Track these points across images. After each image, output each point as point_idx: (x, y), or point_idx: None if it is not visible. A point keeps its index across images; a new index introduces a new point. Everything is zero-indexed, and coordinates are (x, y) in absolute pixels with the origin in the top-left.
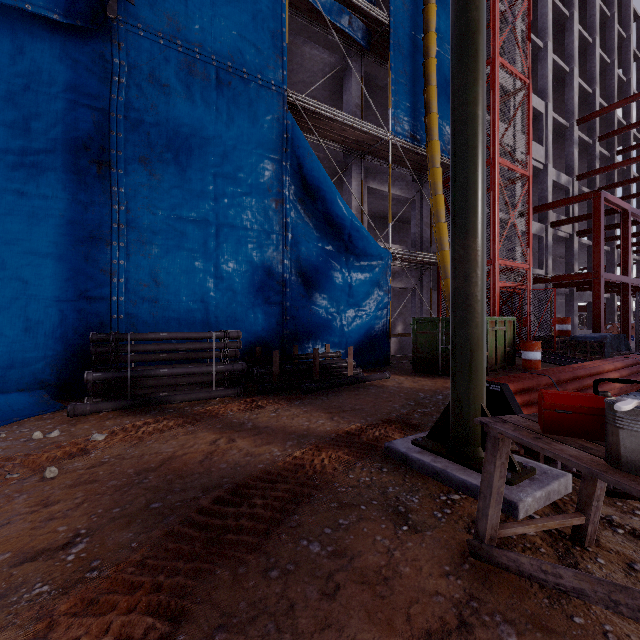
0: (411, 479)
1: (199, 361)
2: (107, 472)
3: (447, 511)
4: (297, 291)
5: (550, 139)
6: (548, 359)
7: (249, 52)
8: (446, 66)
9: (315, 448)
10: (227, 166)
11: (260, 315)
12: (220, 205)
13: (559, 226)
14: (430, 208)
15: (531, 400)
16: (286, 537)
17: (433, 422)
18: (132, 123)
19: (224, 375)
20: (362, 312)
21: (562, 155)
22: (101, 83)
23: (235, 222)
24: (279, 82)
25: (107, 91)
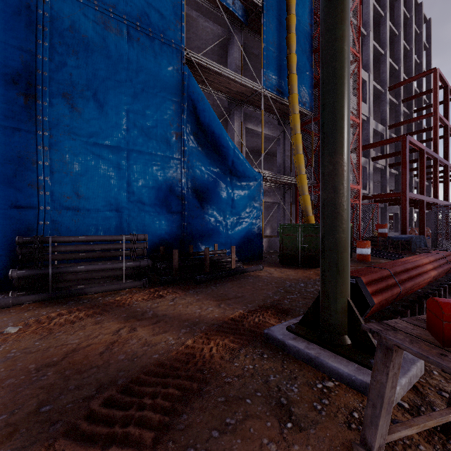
0: (289, 365)
1: (113, 258)
2: (8, 369)
3: (325, 402)
4: (192, 203)
5: (371, 99)
6: (374, 253)
7: (155, 16)
8: (302, 41)
9: (205, 336)
10: (137, 104)
11: (163, 222)
12: (131, 135)
13: (377, 160)
14: (290, 144)
15: (378, 289)
16: (173, 445)
17: (300, 307)
18: (56, 65)
19: (133, 270)
20: (242, 219)
21: (378, 112)
22: (28, 29)
23: (143, 149)
24: (178, 42)
25: (34, 37)
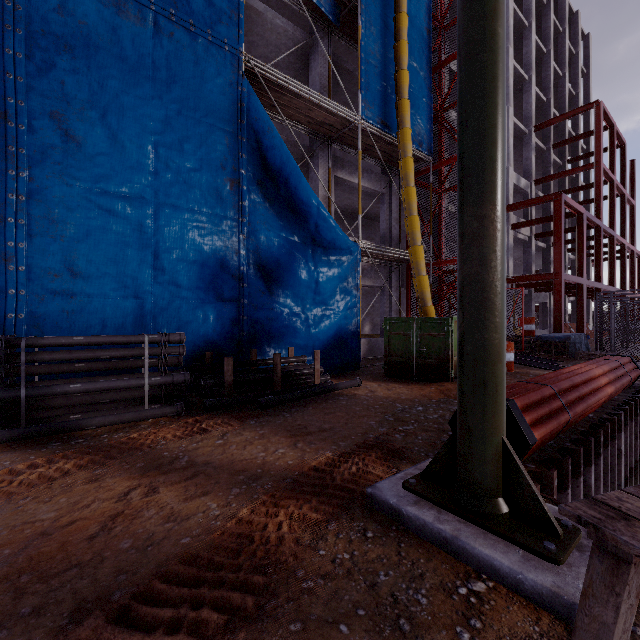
0: (409, 551)
1: (132, 370)
2: None
3: (476, 624)
4: (256, 286)
5: (511, 142)
6: (518, 360)
7: (197, 1)
8: (417, 53)
9: (270, 500)
10: (169, 134)
11: (211, 314)
12: (160, 180)
13: (520, 228)
14: (399, 203)
15: (539, 418)
16: None
17: (419, 445)
18: (37, 66)
19: (161, 388)
20: (330, 311)
21: (520, 161)
22: None
23: (179, 202)
24: (234, 42)
25: None
